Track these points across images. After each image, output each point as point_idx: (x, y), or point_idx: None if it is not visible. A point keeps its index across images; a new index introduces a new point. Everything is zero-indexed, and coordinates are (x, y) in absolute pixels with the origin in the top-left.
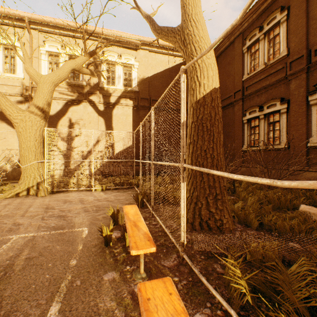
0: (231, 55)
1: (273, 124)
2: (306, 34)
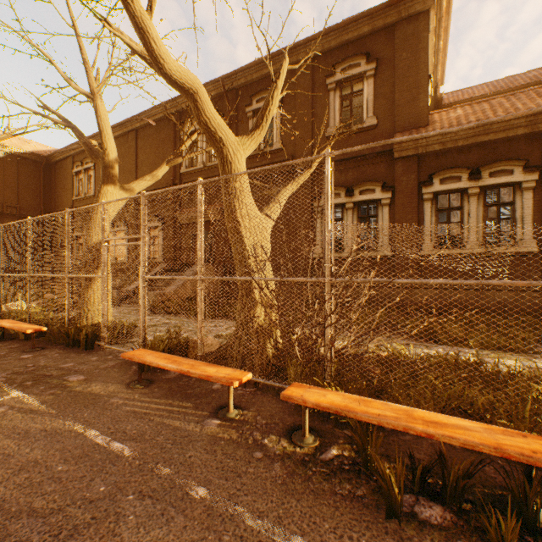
0: (67, 169)
1: None
2: None
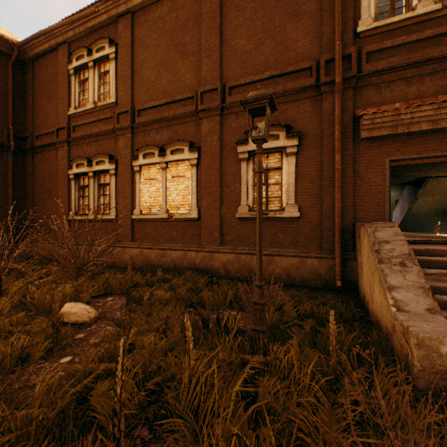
0: (55, 68)
1: (104, 186)
2: (132, 88)
